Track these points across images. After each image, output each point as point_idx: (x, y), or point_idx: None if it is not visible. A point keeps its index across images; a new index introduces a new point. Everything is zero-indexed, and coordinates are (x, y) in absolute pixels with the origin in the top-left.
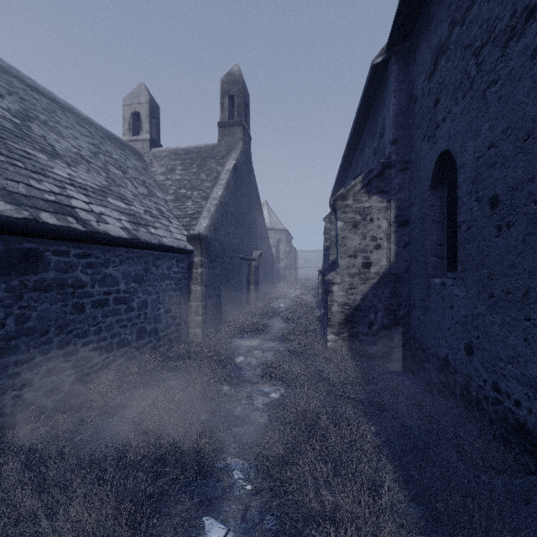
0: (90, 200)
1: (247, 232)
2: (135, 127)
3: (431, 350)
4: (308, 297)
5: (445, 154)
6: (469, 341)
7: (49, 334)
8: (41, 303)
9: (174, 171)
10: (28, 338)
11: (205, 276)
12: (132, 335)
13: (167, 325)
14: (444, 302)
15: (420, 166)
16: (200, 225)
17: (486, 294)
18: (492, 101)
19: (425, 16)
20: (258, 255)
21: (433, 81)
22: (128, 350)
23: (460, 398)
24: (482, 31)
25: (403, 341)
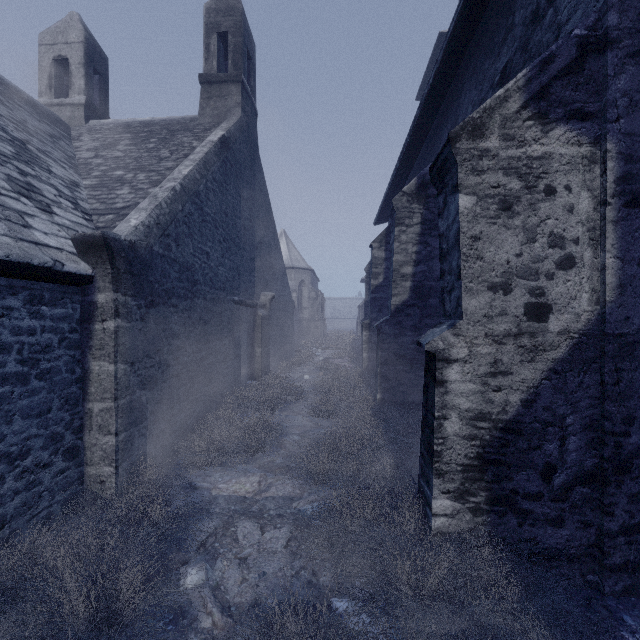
0: None
1: (251, 262)
2: (62, 84)
3: None
4: (343, 361)
5: None
6: None
7: None
8: None
9: (113, 146)
10: None
11: (131, 338)
12: None
13: None
14: None
15: None
16: (126, 222)
17: None
18: None
19: None
20: (268, 299)
21: None
22: None
23: None
24: None
25: (638, 518)
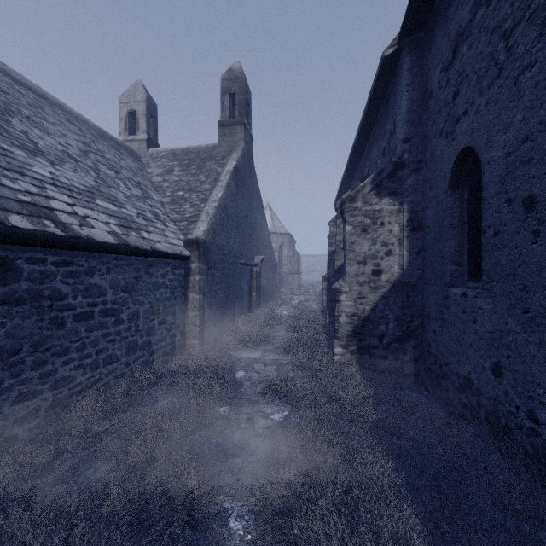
0: (74, 201)
1: (249, 237)
2: (131, 126)
3: (450, 366)
4: (312, 303)
5: (466, 152)
6: (497, 360)
7: (20, 353)
8: (11, 318)
9: (171, 172)
10: None
11: (204, 284)
12: (122, 349)
13: (161, 338)
14: (465, 315)
15: (436, 165)
16: (198, 229)
17: (519, 309)
18: (528, 89)
19: (442, 1)
20: (260, 260)
21: (452, 72)
22: (117, 366)
23: (485, 424)
24: (514, 9)
25: (416, 355)
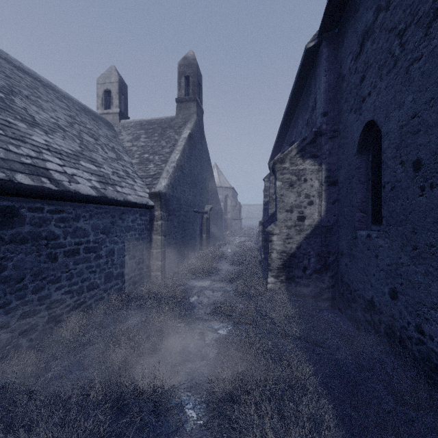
0: (64, 163)
1: (200, 190)
2: (107, 102)
3: (358, 292)
4: (250, 243)
5: (370, 124)
6: (393, 286)
7: (24, 281)
8: (17, 254)
9: (139, 139)
10: (4, 285)
11: (165, 227)
12: (101, 279)
13: (131, 270)
14: (369, 251)
15: (348, 134)
16: (160, 184)
17: (409, 247)
18: (416, 76)
19: (352, 6)
20: (209, 209)
21: (359, 61)
22: (97, 292)
23: (384, 336)
24: (406, 15)
25: (332, 283)
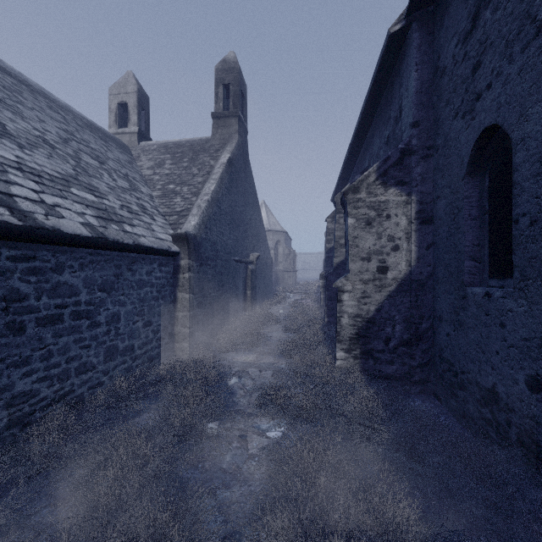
0: (42, 188)
1: (244, 233)
2: (122, 118)
3: (468, 375)
4: (308, 302)
5: (489, 132)
6: (534, 372)
7: None
8: None
9: (162, 165)
10: None
11: (194, 282)
12: (99, 356)
13: (146, 341)
14: (489, 318)
15: (451, 150)
16: (189, 223)
17: None
18: None
19: None
20: (255, 257)
21: (471, 42)
22: (93, 375)
23: (517, 446)
24: None
25: (426, 360)
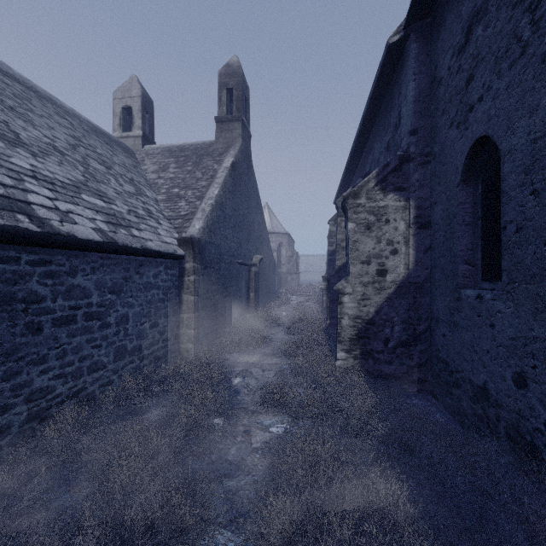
0: (56, 195)
1: (247, 236)
2: (126, 122)
3: (462, 374)
4: (311, 304)
5: (481, 142)
6: (520, 370)
7: None
8: None
9: (167, 169)
10: None
11: (199, 284)
12: (109, 355)
13: (153, 342)
14: (481, 319)
15: (446, 158)
16: (194, 227)
17: None
18: None
19: None
20: (258, 260)
21: (464, 56)
22: (103, 374)
23: (505, 439)
24: None
25: (423, 360)
